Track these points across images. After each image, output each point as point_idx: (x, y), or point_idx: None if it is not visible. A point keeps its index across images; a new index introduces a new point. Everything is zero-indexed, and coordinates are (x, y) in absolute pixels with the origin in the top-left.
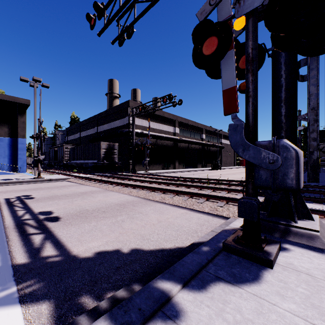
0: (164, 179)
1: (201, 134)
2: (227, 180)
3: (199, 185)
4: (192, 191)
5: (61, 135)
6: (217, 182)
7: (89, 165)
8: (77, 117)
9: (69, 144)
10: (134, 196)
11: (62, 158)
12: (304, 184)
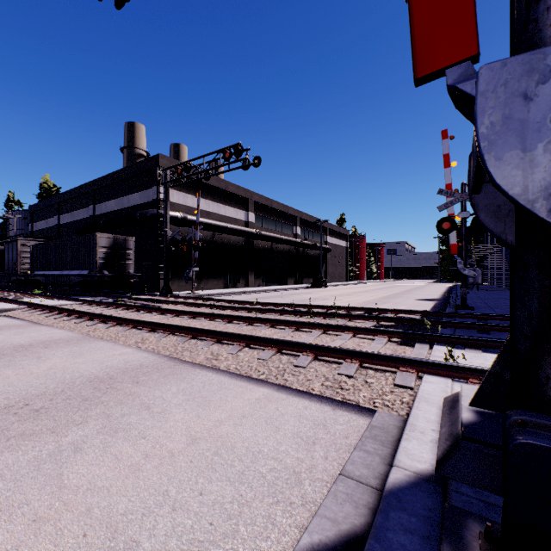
0: (225, 307)
1: (293, 226)
2: (344, 307)
3: (294, 318)
4: (280, 335)
5: (19, 221)
6: (326, 311)
7: (72, 281)
8: (55, 186)
9: (32, 238)
10: (150, 351)
11: (14, 266)
12: (480, 313)
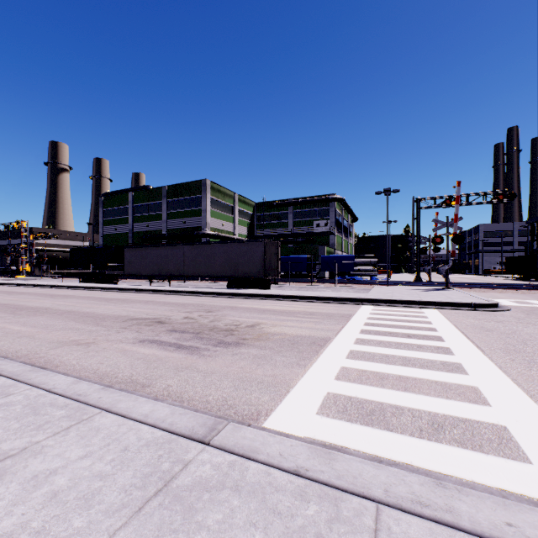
0: None
1: None
2: None
3: None
4: None
5: None
6: None
7: None
8: None
9: None
10: None
11: None
12: None
